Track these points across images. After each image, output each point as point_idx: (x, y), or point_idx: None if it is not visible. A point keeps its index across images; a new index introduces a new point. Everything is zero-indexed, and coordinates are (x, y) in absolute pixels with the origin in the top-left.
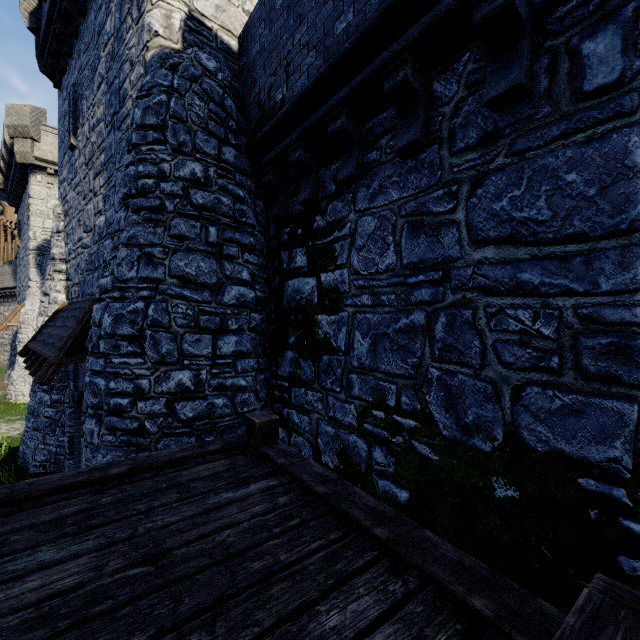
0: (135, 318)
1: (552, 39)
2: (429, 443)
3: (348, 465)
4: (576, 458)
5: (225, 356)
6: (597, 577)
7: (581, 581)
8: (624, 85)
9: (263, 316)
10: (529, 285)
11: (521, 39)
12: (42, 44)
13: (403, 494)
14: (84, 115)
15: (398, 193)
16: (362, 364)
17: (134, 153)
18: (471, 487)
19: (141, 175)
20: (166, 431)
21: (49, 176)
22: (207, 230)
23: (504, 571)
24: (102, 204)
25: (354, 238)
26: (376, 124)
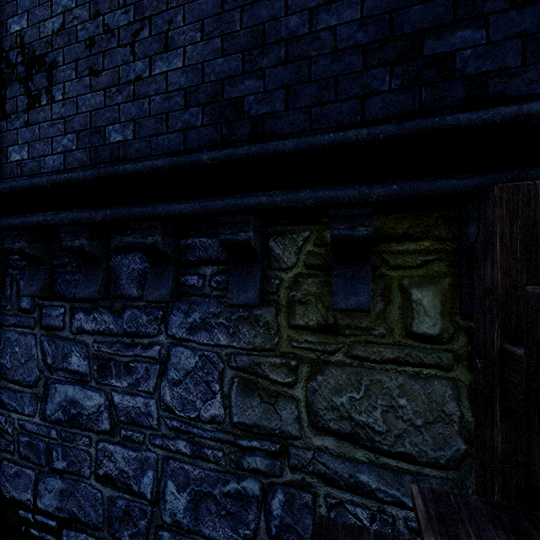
0: None
1: (12, 269)
2: None
3: None
4: (19, 500)
5: None
6: None
7: None
8: (32, 313)
9: None
10: (4, 402)
11: None
12: None
13: None
14: None
15: None
16: None
17: None
18: None
19: None
20: None
21: None
22: None
23: None
24: None
25: None
26: None
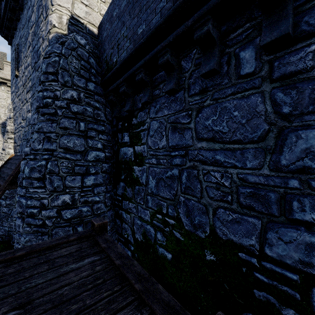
0: (41, 169)
1: (228, 48)
2: (180, 232)
3: (146, 240)
4: (238, 243)
5: (88, 186)
6: (218, 313)
7: (239, 300)
8: (256, 74)
9: (109, 165)
10: (219, 161)
11: (215, 47)
12: (1, 22)
13: (169, 255)
14: (22, 61)
15: (167, 111)
16: (152, 192)
17: (42, 86)
18: (197, 254)
19: (45, 97)
20: (56, 225)
21: (8, 87)
22: (79, 124)
23: (210, 294)
24: (30, 107)
25: (149, 131)
26: (158, 77)
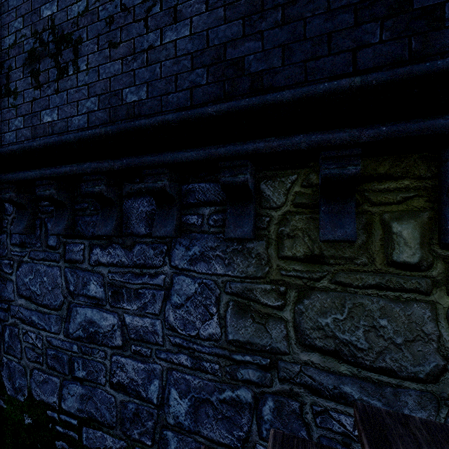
0: None
1: (41, 213)
2: (3, 398)
3: None
4: (47, 402)
5: None
6: None
7: None
8: (57, 249)
9: None
10: (35, 322)
11: (26, 210)
12: None
13: None
14: None
15: None
16: None
17: None
18: (18, 420)
19: None
20: None
21: None
22: None
23: None
24: None
25: None
26: None
